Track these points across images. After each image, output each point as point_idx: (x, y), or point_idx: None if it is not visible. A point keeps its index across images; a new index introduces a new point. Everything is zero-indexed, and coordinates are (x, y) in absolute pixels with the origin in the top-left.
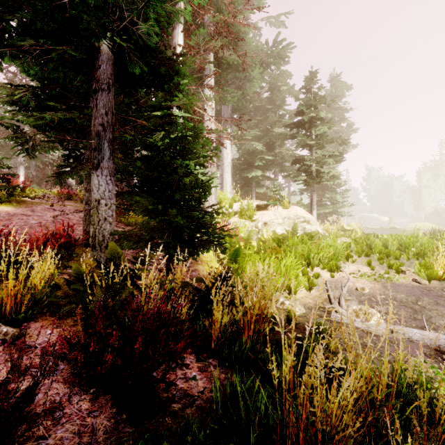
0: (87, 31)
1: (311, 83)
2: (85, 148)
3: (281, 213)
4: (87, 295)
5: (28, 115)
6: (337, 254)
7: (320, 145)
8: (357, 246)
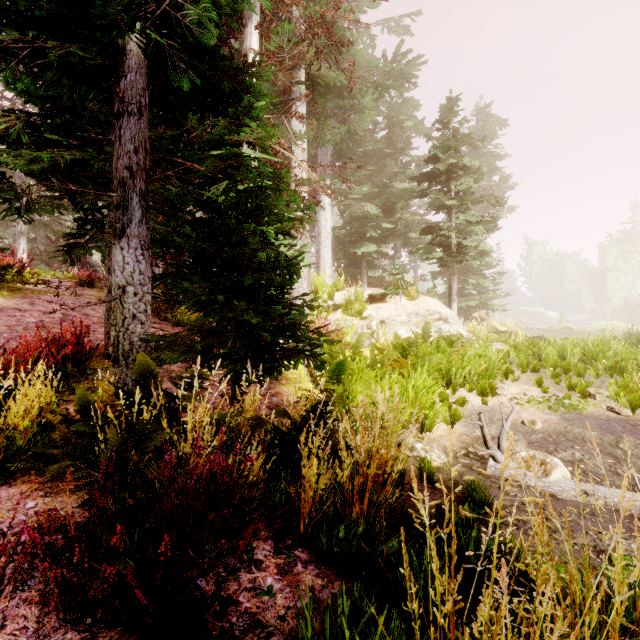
0: (105, 19)
1: (449, 114)
2: (108, 207)
3: (405, 306)
4: (96, 441)
5: (14, 154)
6: (491, 369)
7: (463, 206)
8: (519, 356)
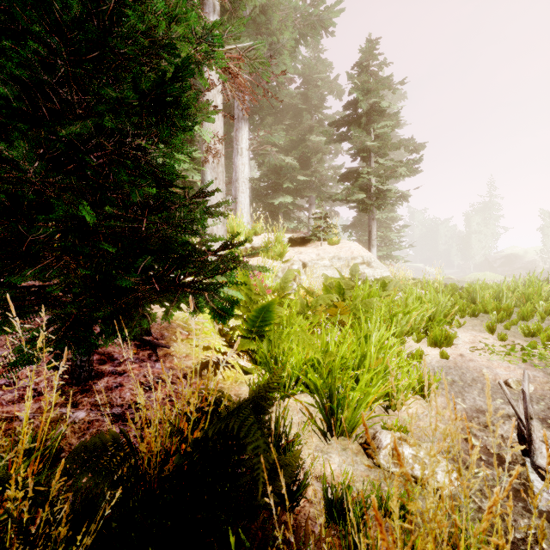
0: None
1: (369, 56)
2: None
3: (327, 250)
4: None
5: None
6: (438, 314)
7: (384, 149)
8: (450, 300)
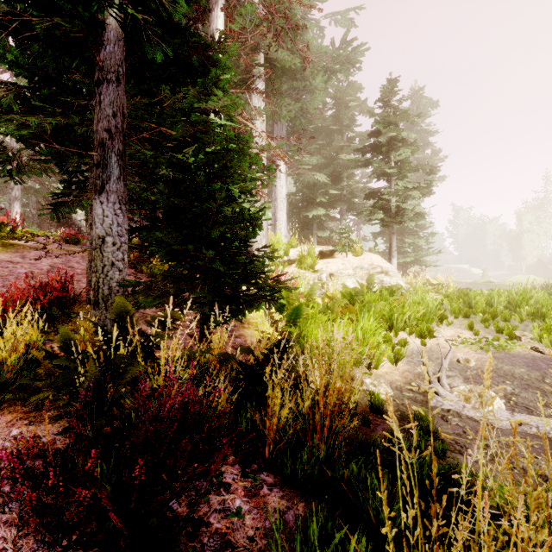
0: None
1: (389, 94)
2: (90, 170)
3: (351, 261)
4: (76, 374)
5: (5, 119)
6: (428, 315)
7: (401, 174)
8: (451, 304)
